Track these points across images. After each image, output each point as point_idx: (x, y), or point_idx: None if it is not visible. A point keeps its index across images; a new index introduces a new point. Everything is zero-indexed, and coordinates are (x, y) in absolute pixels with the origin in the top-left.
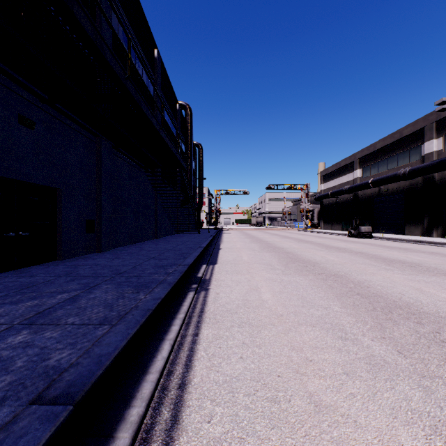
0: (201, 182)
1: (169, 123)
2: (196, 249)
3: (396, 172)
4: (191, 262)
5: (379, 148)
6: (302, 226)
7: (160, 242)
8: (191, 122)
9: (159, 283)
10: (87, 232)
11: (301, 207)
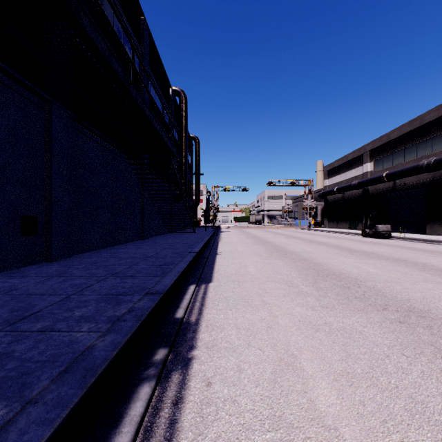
0: (198, 178)
1: (160, 109)
2: (185, 257)
3: (417, 163)
4: (170, 284)
5: (394, 138)
6: (303, 224)
7: (145, 244)
8: (186, 110)
9: (60, 373)
10: (23, 234)
11: (304, 204)
